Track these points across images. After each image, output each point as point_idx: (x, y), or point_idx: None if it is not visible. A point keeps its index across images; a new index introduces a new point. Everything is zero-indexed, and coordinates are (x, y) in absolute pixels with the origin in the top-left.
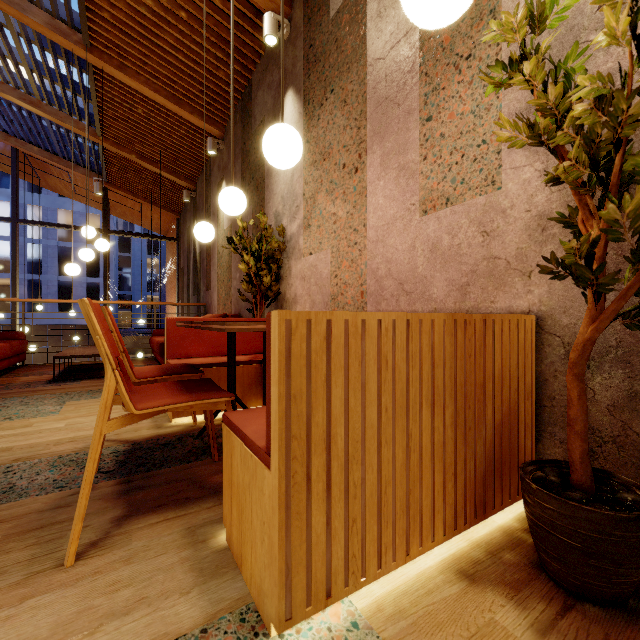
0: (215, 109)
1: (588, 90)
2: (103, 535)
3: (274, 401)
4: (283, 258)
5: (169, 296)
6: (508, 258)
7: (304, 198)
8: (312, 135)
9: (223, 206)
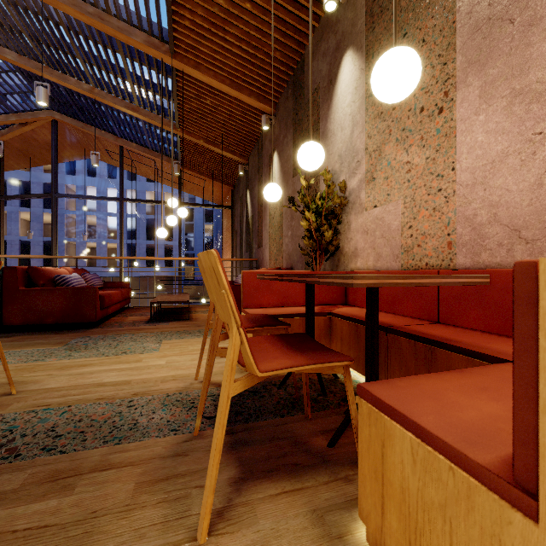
0: (269, 89)
1: None
2: (226, 502)
3: None
4: (340, 214)
5: (224, 254)
6: None
7: (367, 152)
8: None
9: (303, 161)
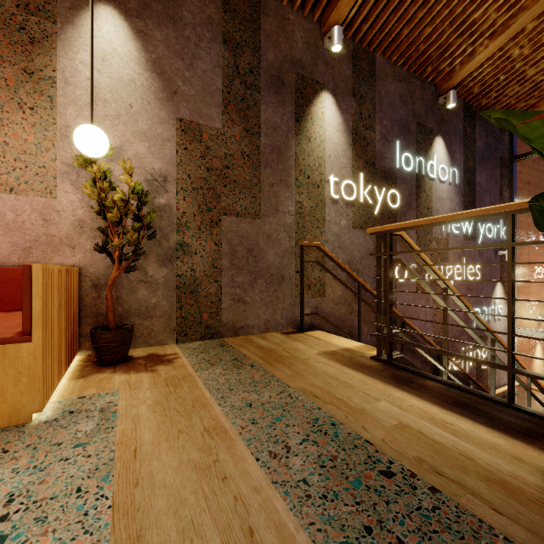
0: None
1: (121, 195)
2: None
3: (38, 306)
4: None
5: None
6: (62, 237)
7: None
8: None
9: None
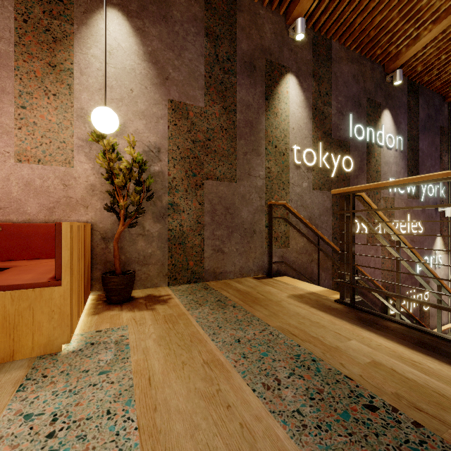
0: None
1: (126, 164)
2: None
3: (66, 256)
4: None
5: None
6: (77, 199)
7: None
8: None
9: None
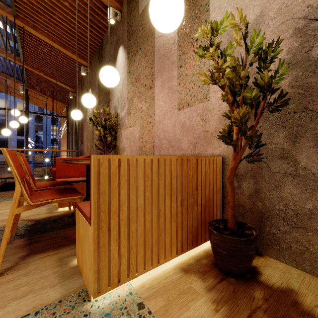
0: (85, 52)
1: (229, 63)
2: (14, 264)
3: (92, 195)
4: (118, 128)
5: (62, 146)
6: (212, 131)
7: (127, 99)
8: (131, 69)
9: (84, 103)
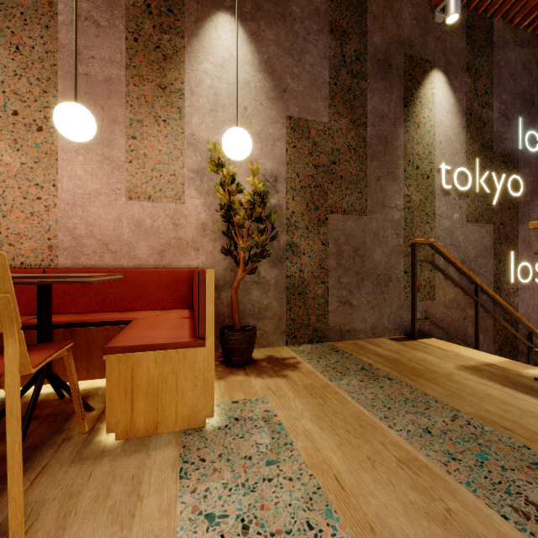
0: None
1: (249, 197)
2: None
3: (210, 311)
4: None
5: None
6: (188, 240)
7: None
8: None
9: None
